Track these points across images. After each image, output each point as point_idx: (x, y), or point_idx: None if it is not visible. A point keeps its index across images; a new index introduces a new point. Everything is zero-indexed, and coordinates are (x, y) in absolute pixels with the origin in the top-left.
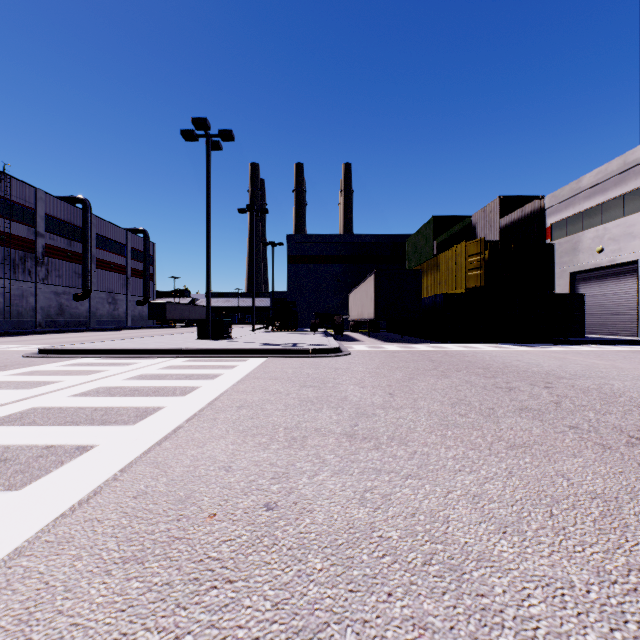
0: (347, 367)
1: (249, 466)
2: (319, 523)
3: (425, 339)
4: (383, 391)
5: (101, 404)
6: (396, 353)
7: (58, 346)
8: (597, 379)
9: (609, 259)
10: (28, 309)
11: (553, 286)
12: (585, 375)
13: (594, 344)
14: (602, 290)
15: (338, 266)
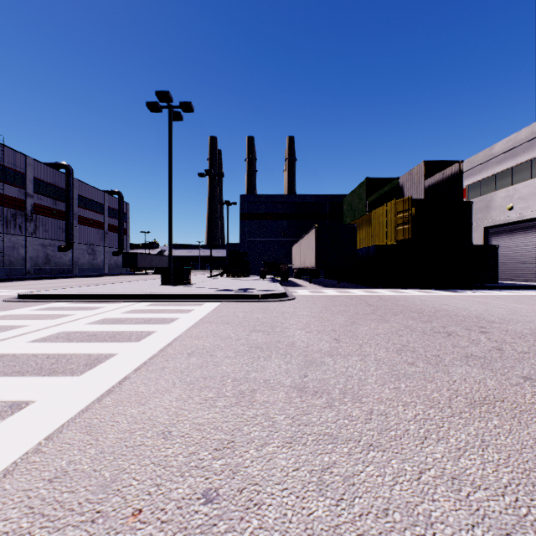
0: (293, 311)
1: (191, 431)
2: (269, 527)
3: (359, 285)
4: (328, 336)
5: (55, 351)
6: (336, 297)
7: (36, 291)
8: (526, 323)
9: (518, 215)
10: (19, 259)
11: (471, 239)
12: (513, 319)
13: (508, 289)
14: (512, 242)
15: (283, 222)
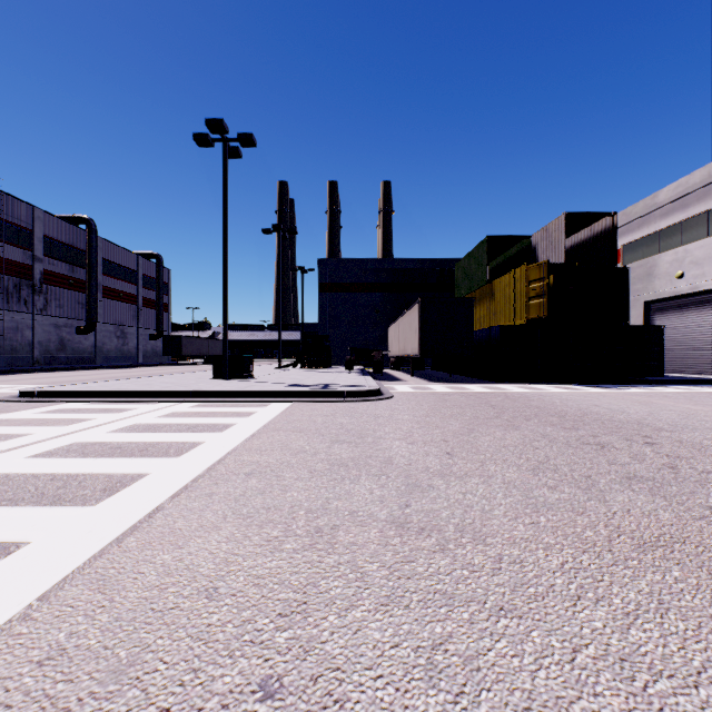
0: (390, 414)
1: (246, 587)
2: None
3: (478, 378)
4: (438, 449)
5: (64, 469)
6: (447, 396)
7: (44, 387)
8: (706, 431)
9: (691, 286)
10: (24, 344)
11: (628, 317)
12: (688, 426)
13: (677, 384)
14: (682, 322)
15: (377, 295)
